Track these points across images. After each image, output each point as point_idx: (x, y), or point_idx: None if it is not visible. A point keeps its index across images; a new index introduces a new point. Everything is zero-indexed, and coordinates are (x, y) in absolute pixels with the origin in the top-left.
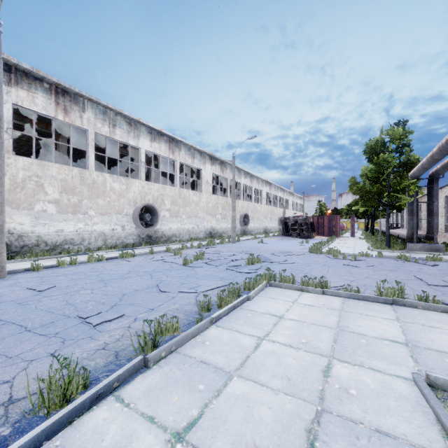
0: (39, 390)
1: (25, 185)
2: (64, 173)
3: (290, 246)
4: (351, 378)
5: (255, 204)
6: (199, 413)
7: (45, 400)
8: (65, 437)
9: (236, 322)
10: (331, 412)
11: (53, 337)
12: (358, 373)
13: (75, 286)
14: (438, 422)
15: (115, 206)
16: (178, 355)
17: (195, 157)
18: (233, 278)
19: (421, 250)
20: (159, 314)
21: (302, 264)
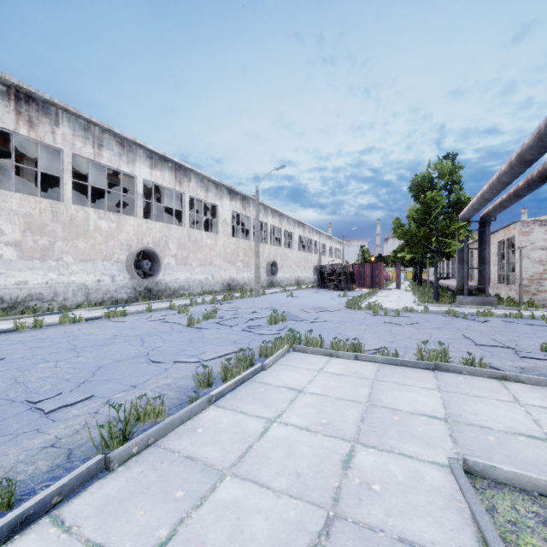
0: None
1: None
2: (29, 206)
3: (325, 300)
4: (376, 468)
5: (285, 249)
6: (169, 533)
7: None
8: None
9: (243, 400)
10: (346, 518)
11: None
12: (386, 461)
13: (33, 358)
14: (474, 521)
15: (102, 250)
16: (157, 450)
17: (209, 190)
18: (249, 341)
19: (471, 303)
20: (143, 393)
21: (336, 322)
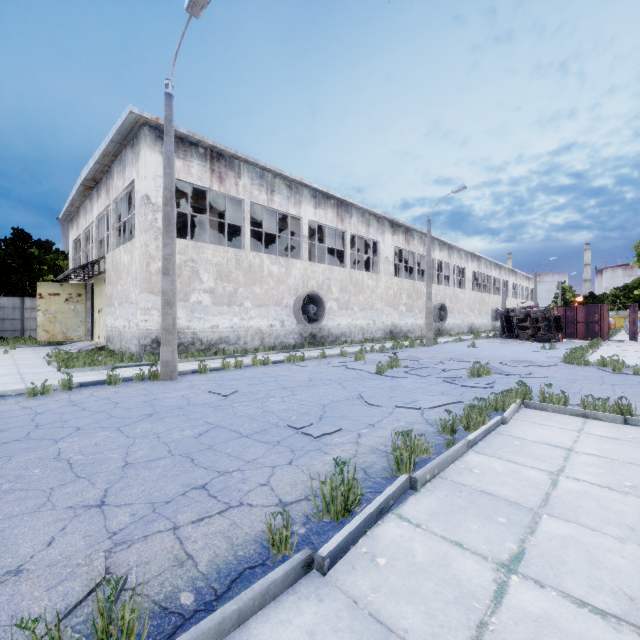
0: (322, 494)
1: (181, 272)
2: (219, 255)
3: (524, 352)
4: None
5: (456, 289)
6: (518, 547)
7: (338, 503)
8: (368, 546)
9: (502, 450)
10: None
11: (278, 446)
12: None
13: (259, 393)
14: None
15: (274, 295)
16: (446, 481)
17: (371, 225)
18: (459, 393)
19: None
20: (386, 432)
21: (562, 379)
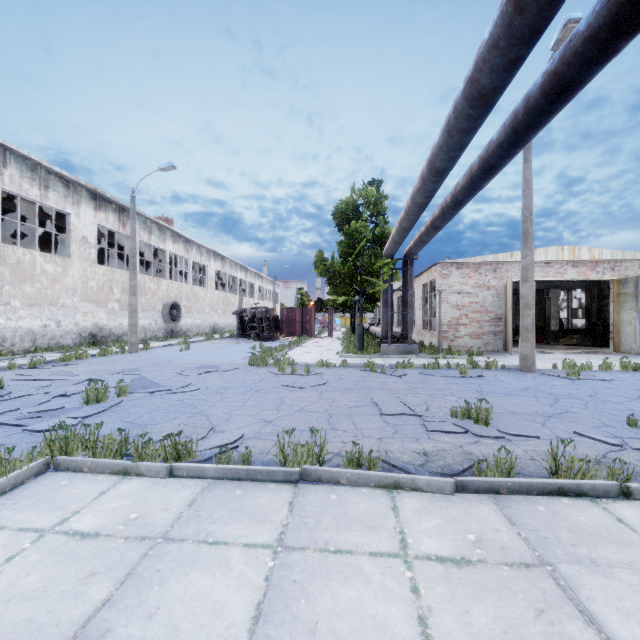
0: None
1: None
2: None
3: (232, 354)
4: None
5: (195, 287)
6: None
7: None
8: None
9: None
10: None
11: None
12: None
13: None
14: None
15: None
16: None
17: (51, 188)
18: None
19: (395, 353)
20: None
21: (213, 390)
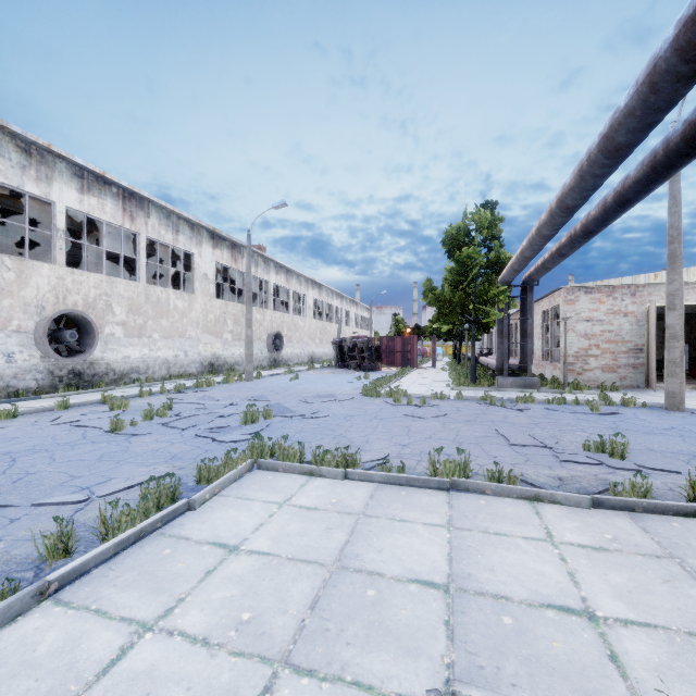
0: None
1: None
2: None
3: (340, 384)
4: None
5: (295, 316)
6: None
7: None
8: None
9: (119, 579)
10: None
11: None
12: None
13: None
14: None
15: None
16: None
17: (181, 232)
18: (197, 455)
19: (512, 386)
20: None
21: (341, 417)
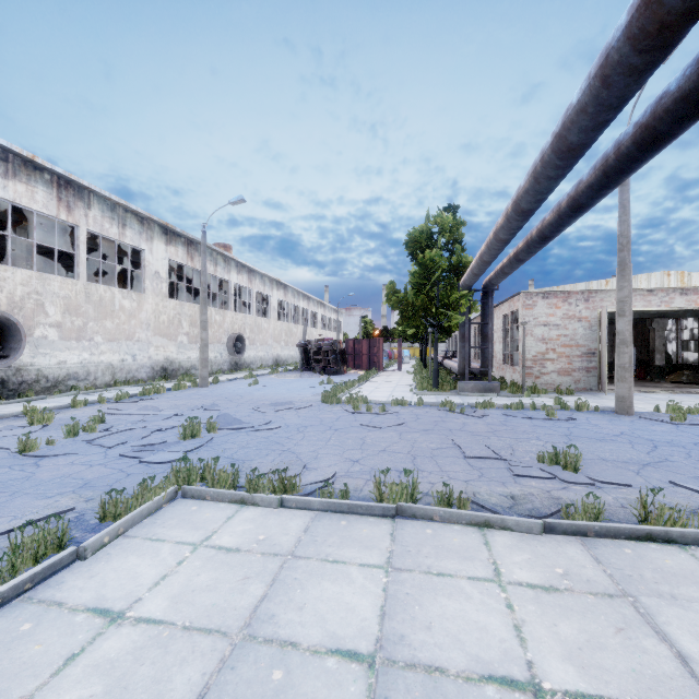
0: None
1: None
2: None
3: (301, 389)
4: None
5: (259, 318)
6: None
7: None
8: None
9: None
10: None
11: None
12: None
13: None
14: None
15: None
16: None
17: (128, 226)
18: (115, 481)
19: (473, 390)
20: None
21: (294, 428)
